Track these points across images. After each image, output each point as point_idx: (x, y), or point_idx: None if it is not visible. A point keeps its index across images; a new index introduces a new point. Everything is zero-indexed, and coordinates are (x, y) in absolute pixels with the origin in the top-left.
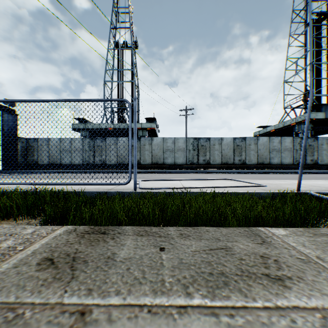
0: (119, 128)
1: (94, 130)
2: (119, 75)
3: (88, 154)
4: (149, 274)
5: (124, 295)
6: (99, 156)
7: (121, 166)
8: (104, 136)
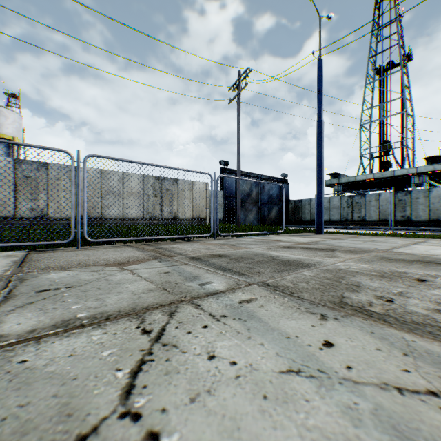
0: (380, 178)
1: (348, 184)
2: (380, 110)
3: (345, 211)
4: (389, 238)
5: (384, 238)
6: (357, 213)
7: (384, 223)
8: (360, 188)
